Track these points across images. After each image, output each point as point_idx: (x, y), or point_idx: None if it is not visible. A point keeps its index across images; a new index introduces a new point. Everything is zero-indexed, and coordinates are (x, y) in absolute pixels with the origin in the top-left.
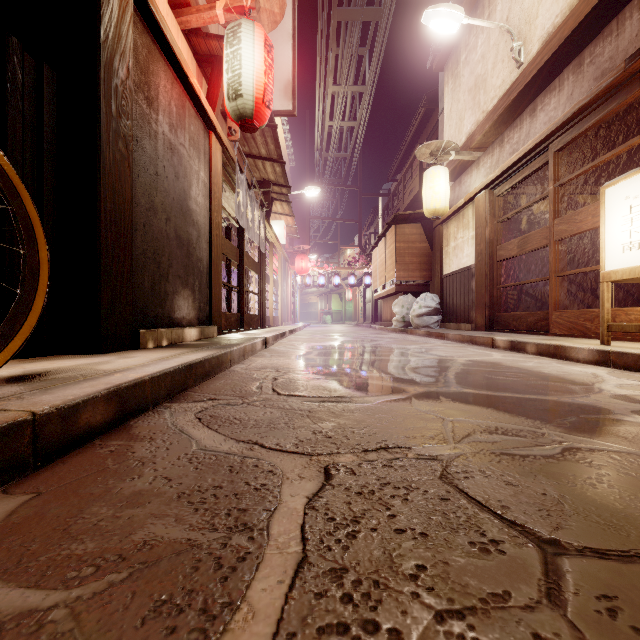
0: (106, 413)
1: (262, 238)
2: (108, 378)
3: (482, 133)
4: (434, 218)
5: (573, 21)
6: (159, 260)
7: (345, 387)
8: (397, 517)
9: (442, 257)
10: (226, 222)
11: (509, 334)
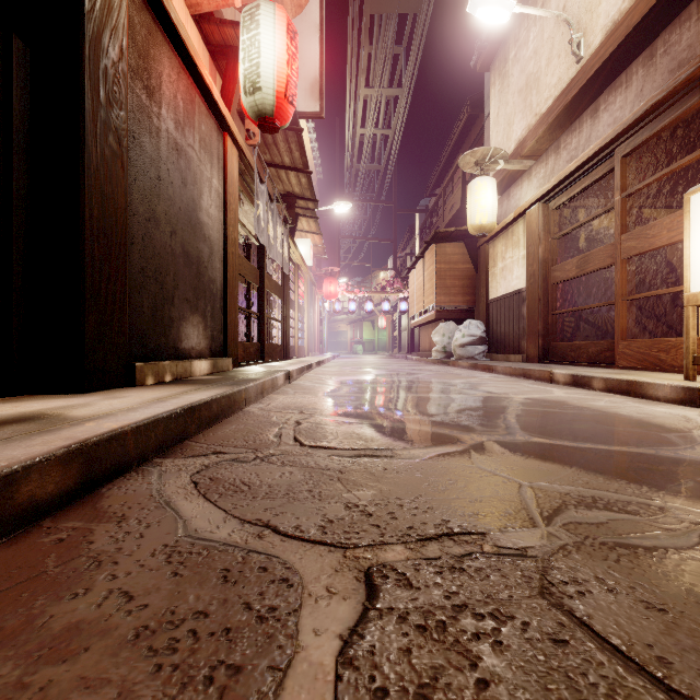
0: (63, 480)
1: (286, 258)
2: (74, 429)
3: (535, 139)
4: (480, 235)
5: (644, 5)
6: (162, 280)
7: (384, 435)
8: (492, 687)
9: (488, 280)
10: (245, 240)
11: (568, 367)
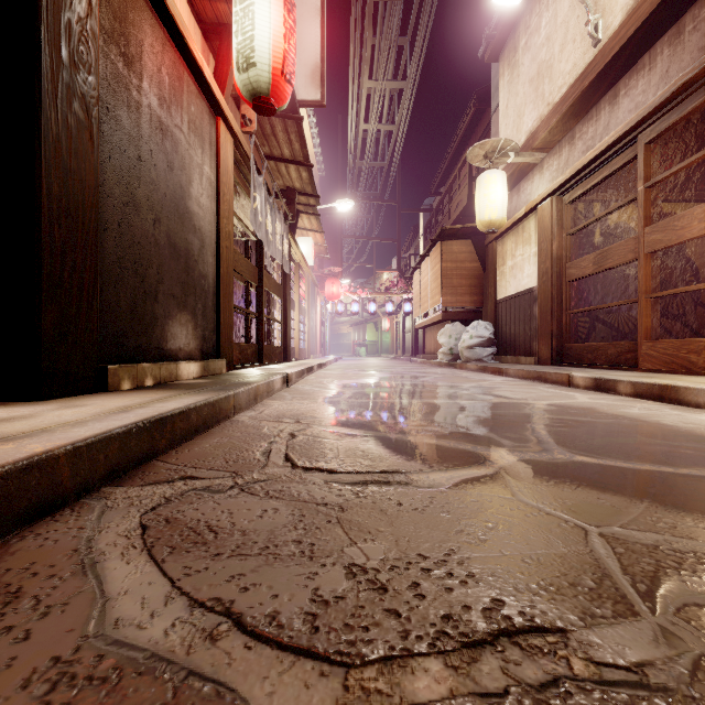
0: None
1: (285, 256)
2: None
3: (547, 129)
4: (489, 232)
5: None
6: (143, 273)
7: (395, 452)
8: None
9: (497, 279)
10: (244, 238)
11: (585, 369)
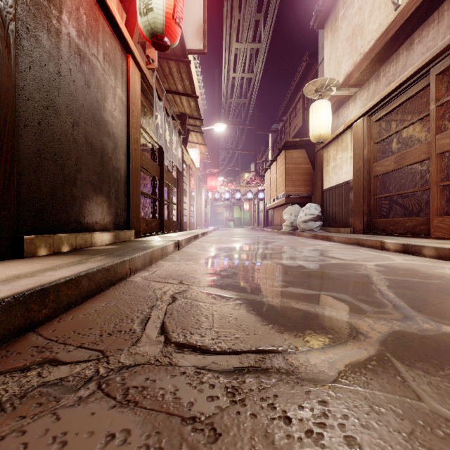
0: None
1: (179, 159)
2: None
3: (359, 71)
4: (319, 142)
5: None
6: (63, 163)
7: (266, 320)
8: None
9: (323, 175)
10: (151, 147)
11: (390, 237)
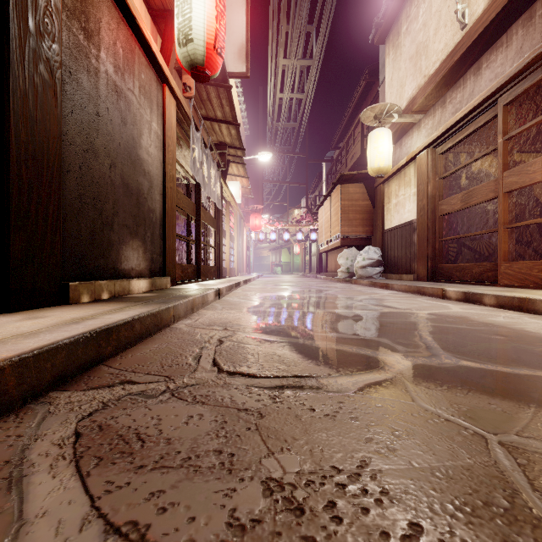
0: None
1: (218, 195)
2: None
3: (424, 96)
4: (378, 176)
5: None
6: (101, 207)
7: (306, 357)
8: None
9: (383, 213)
10: (186, 181)
11: (455, 285)
